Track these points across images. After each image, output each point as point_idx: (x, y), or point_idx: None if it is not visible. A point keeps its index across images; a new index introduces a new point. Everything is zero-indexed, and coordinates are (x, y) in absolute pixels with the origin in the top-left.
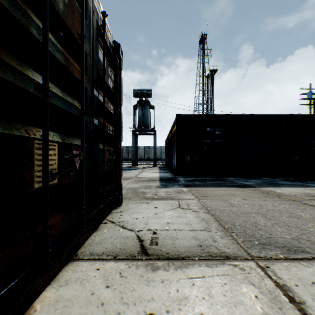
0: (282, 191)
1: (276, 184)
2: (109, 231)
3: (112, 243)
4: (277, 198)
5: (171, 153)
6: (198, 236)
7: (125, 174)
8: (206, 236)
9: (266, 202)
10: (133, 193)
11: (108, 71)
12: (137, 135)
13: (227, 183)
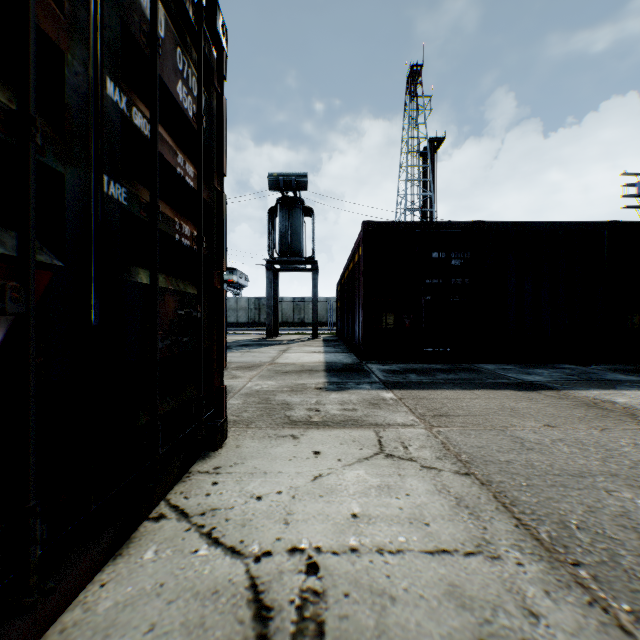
0: (630, 401)
1: (602, 382)
2: (160, 558)
3: (153, 628)
4: (632, 421)
5: (349, 310)
6: (464, 582)
7: (249, 357)
8: (493, 588)
9: (609, 433)
10: (260, 405)
11: (176, 59)
12: (277, 271)
13: (485, 378)
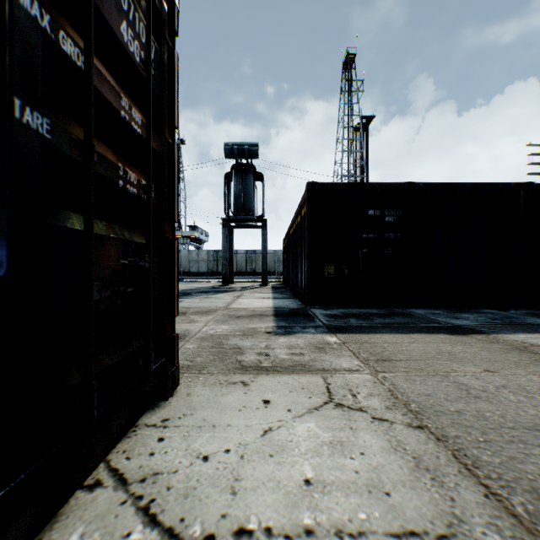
0: None
1: (525, 326)
2: None
3: None
4: None
5: (294, 261)
6: None
7: (206, 303)
8: None
9: None
10: (213, 350)
11: None
12: (232, 228)
13: (418, 322)
